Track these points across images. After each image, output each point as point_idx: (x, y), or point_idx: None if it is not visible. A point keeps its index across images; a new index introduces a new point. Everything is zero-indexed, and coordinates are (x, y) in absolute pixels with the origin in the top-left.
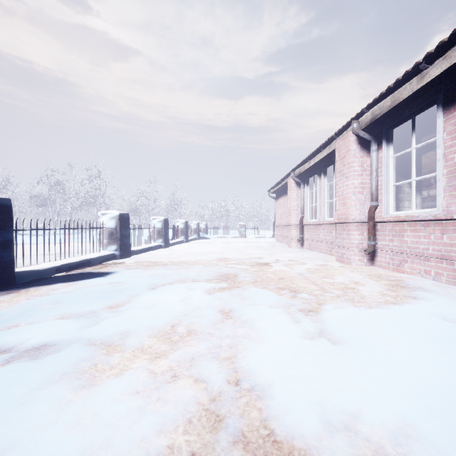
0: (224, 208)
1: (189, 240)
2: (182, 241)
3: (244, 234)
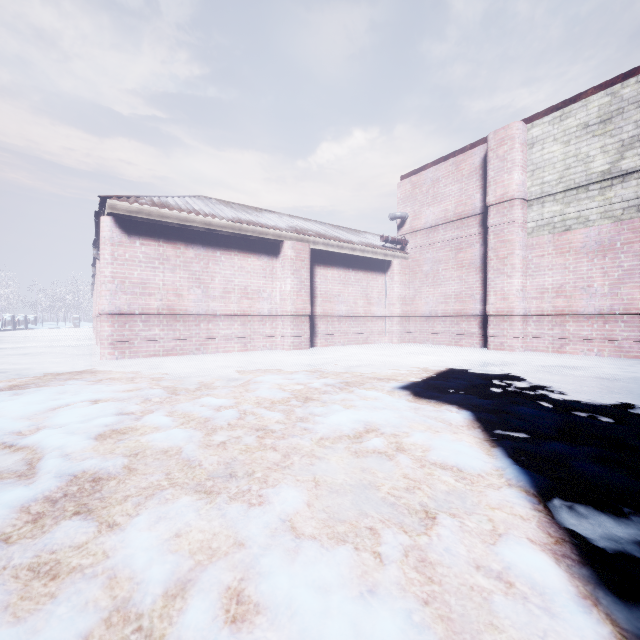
0: (71, 295)
1: (17, 329)
2: (10, 329)
3: (78, 325)
